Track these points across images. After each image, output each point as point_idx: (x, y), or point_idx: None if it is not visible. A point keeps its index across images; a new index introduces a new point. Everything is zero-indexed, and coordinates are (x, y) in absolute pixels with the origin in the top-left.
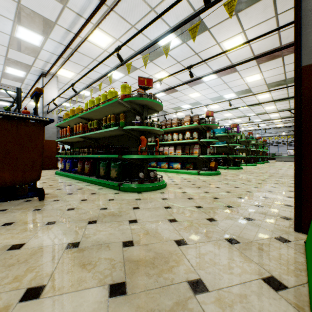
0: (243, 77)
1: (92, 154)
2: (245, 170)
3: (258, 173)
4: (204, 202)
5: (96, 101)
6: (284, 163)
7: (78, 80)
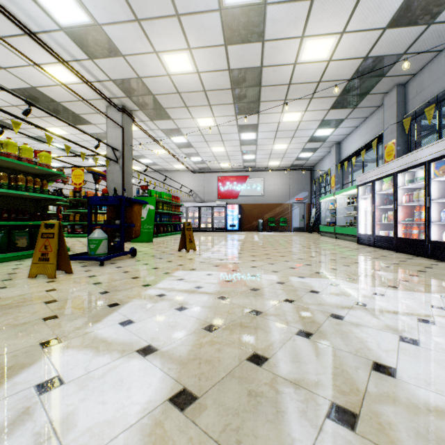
0: None
1: None
2: None
3: None
4: None
5: None
6: None
7: None
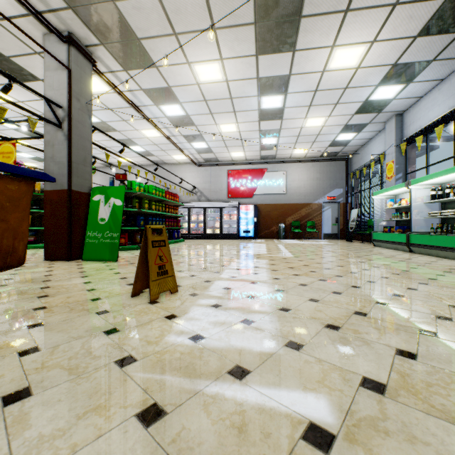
0: None
1: None
2: None
3: None
4: None
5: None
6: None
7: None
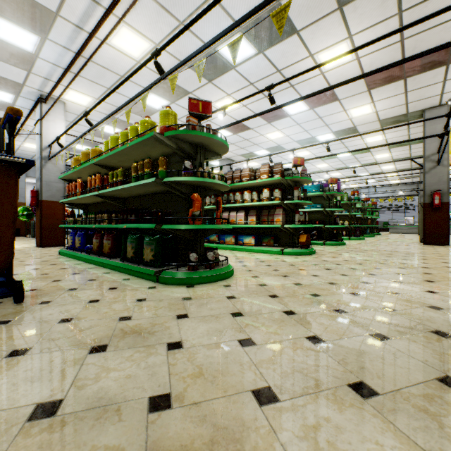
0: (346, 109)
1: (116, 222)
2: (350, 246)
3: (369, 251)
4: (298, 302)
5: (122, 138)
6: (402, 235)
7: (95, 106)
